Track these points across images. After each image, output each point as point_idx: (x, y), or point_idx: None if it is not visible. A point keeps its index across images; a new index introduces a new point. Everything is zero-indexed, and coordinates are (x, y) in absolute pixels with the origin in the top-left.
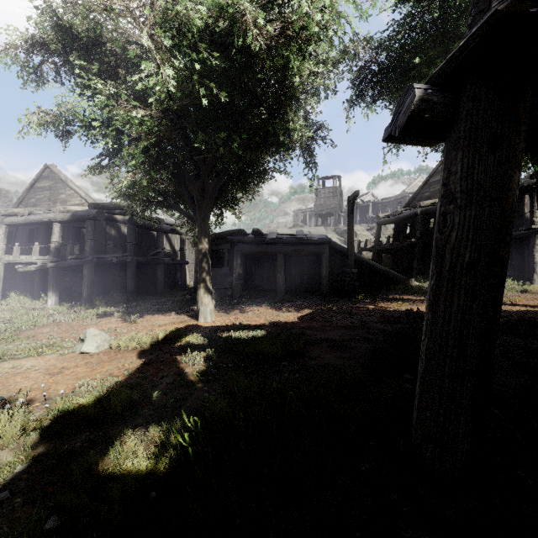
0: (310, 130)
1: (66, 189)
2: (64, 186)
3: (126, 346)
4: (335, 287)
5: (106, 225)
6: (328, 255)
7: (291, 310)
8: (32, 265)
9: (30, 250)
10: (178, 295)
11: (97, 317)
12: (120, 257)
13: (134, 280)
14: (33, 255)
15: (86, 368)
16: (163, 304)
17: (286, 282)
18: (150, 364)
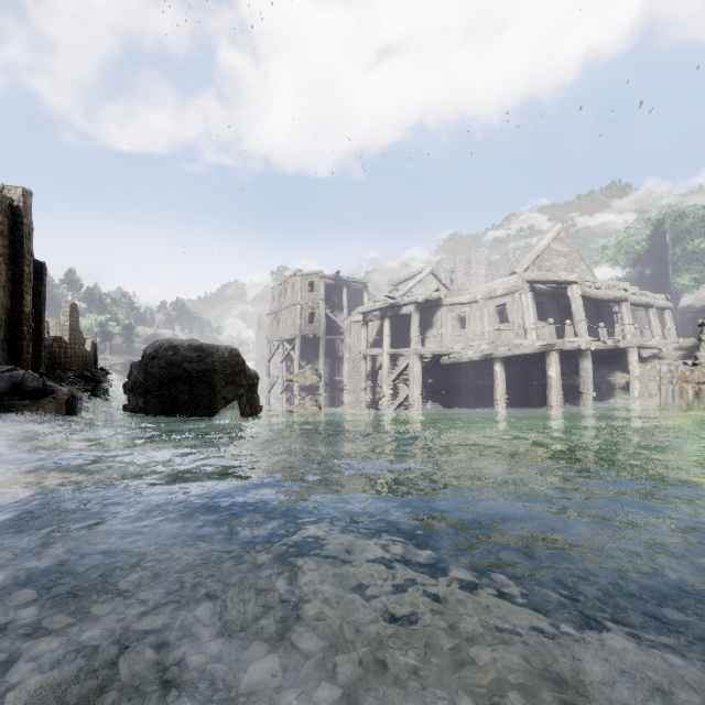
0: None
1: None
2: None
3: None
4: None
5: None
6: None
7: None
8: None
9: None
10: None
11: None
12: None
13: None
14: None
15: None
16: None
17: None
18: None
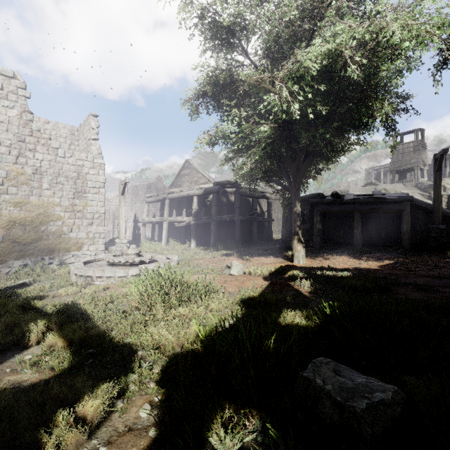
0: (392, 108)
1: (197, 174)
2: (196, 172)
3: (254, 273)
4: (418, 243)
5: (220, 196)
6: (409, 212)
7: (371, 260)
8: (182, 222)
9: (178, 214)
10: (269, 244)
11: (224, 256)
12: (230, 217)
13: (239, 233)
14: (183, 216)
15: (237, 282)
16: (261, 250)
17: (362, 237)
18: (274, 284)
